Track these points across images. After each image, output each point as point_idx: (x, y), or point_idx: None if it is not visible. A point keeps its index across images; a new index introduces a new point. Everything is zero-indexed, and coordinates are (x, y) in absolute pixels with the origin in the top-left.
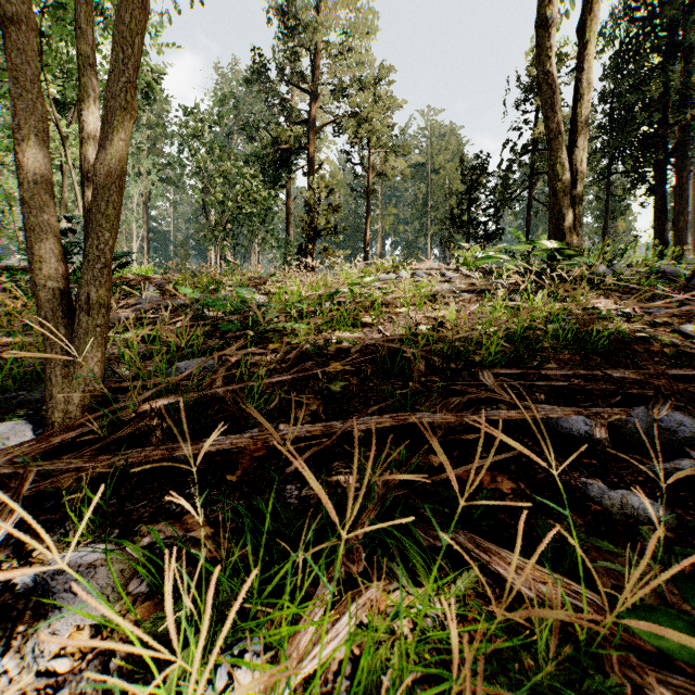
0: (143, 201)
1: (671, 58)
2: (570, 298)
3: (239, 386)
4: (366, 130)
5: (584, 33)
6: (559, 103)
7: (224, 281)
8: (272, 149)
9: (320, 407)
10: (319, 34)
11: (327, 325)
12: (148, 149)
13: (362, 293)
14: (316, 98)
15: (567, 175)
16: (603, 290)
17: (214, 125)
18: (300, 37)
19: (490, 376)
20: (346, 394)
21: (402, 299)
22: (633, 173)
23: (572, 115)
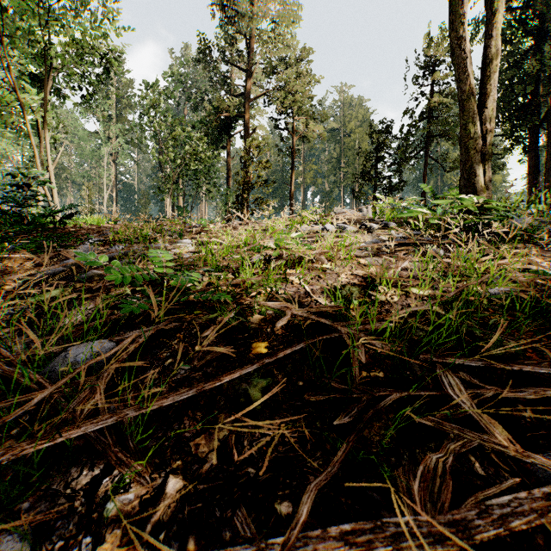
0: (112, 159)
1: (544, 40)
2: (501, 255)
3: (110, 421)
4: (291, 101)
5: (492, 3)
6: (471, 67)
7: (151, 237)
8: (215, 117)
9: (233, 433)
10: (253, 22)
11: (252, 284)
12: (116, 117)
13: (288, 248)
14: (251, 75)
15: (478, 133)
16: (523, 244)
17: (168, 97)
18: (237, 25)
19: (459, 385)
20: (269, 404)
21: (328, 253)
22: (511, 135)
23: (481, 79)
